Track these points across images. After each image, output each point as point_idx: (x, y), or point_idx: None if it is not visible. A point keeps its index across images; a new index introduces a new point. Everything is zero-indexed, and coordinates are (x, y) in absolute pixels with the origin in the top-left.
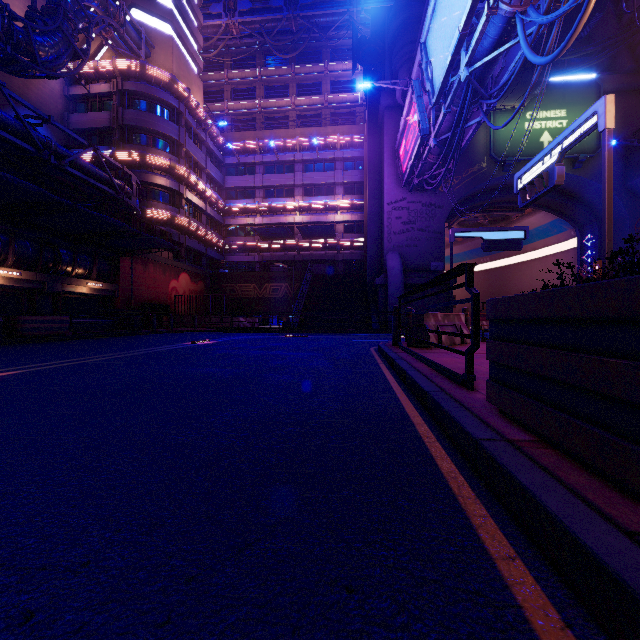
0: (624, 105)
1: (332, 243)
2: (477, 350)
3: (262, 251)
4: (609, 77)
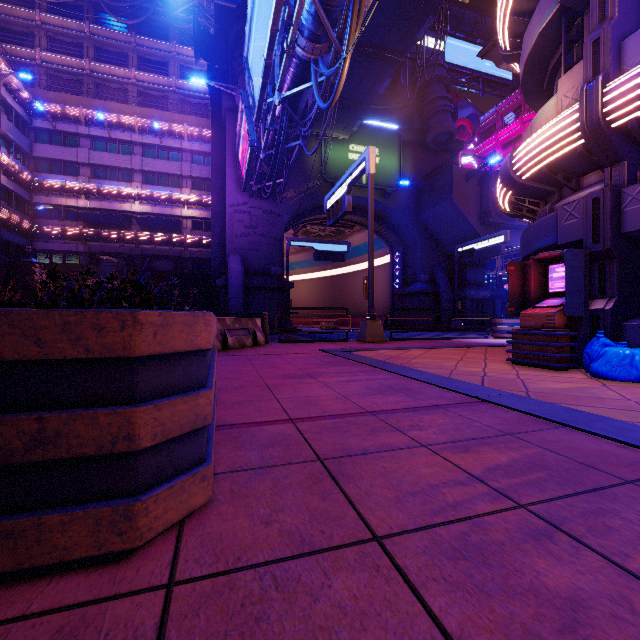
0: (417, 155)
1: (178, 239)
2: (251, 352)
3: (89, 240)
4: (407, 131)
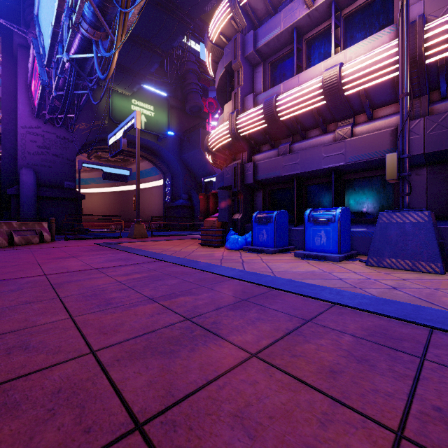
0: (180, 116)
1: None
2: (35, 247)
3: None
4: (173, 99)
